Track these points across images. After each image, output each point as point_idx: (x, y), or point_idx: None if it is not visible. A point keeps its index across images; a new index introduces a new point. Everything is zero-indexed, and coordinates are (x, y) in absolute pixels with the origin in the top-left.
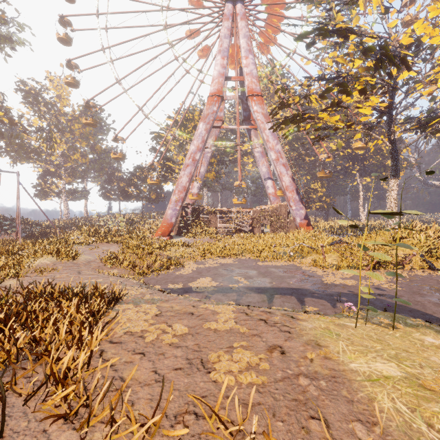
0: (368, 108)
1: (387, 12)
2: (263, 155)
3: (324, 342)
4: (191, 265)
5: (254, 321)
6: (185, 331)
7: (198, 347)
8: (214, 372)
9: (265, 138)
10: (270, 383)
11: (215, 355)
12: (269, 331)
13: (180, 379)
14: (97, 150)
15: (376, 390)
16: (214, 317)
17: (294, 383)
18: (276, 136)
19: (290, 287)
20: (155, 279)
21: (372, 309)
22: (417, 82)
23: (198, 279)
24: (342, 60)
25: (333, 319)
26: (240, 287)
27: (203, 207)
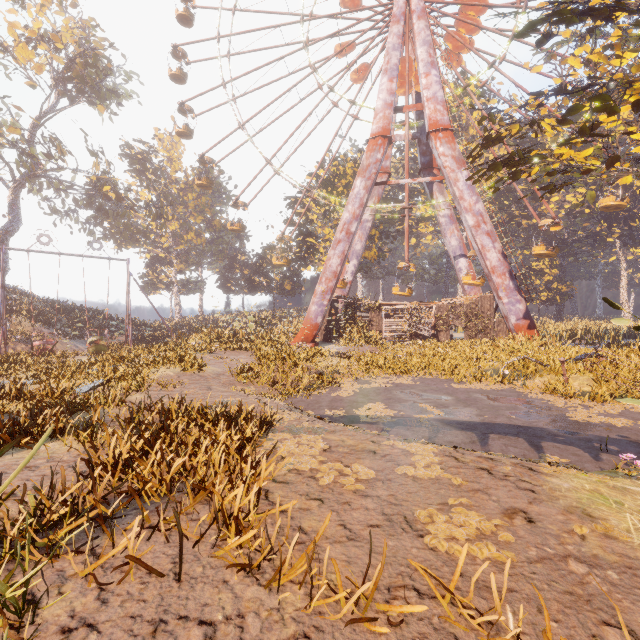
0: None
1: None
2: (453, 220)
3: (598, 511)
4: (351, 385)
5: (470, 470)
6: (371, 476)
7: (395, 499)
8: (429, 537)
9: (456, 194)
10: (521, 563)
11: (424, 513)
12: (499, 486)
13: (381, 540)
14: (215, 226)
15: None
16: (407, 460)
17: (562, 569)
18: (476, 190)
19: (513, 424)
20: (304, 402)
21: None
22: None
23: (365, 404)
24: (599, 56)
25: (601, 478)
26: (432, 419)
27: (360, 301)
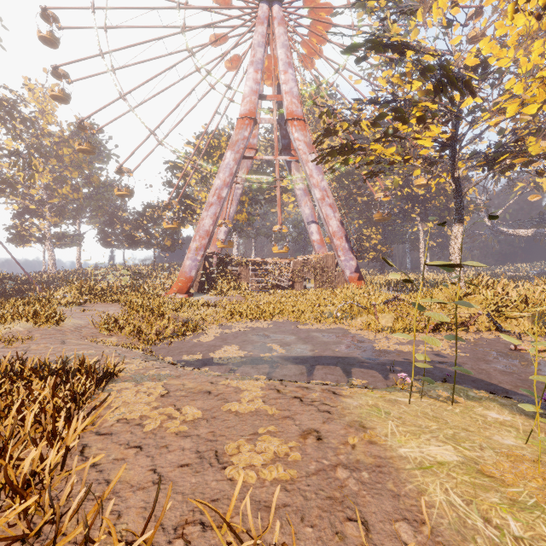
0: (428, 139)
1: (450, 26)
2: (306, 193)
3: (371, 422)
4: (214, 330)
5: (286, 399)
6: (197, 416)
7: (213, 436)
8: (230, 468)
9: (307, 172)
10: (301, 478)
11: (234, 445)
12: (305, 411)
13: (186, 479)
14: (93, 182)
15: (427, 480)
16: (236, 397)
17: (330, 477)
18: (322, 170)
19: (335, 356)
20: (165, 349)
21: (429, 380)
22: (484, 111)
23: (221, 348)
24: (398, 80)
25: (383, 394)
26: (274, 356)
27: (231, 257)
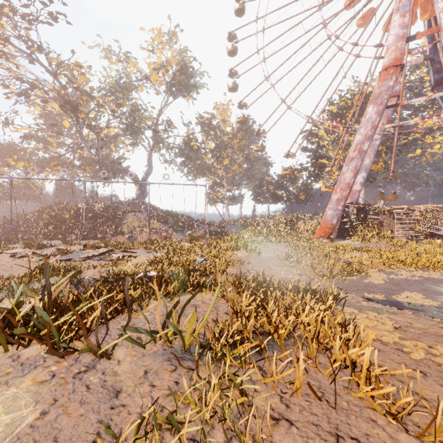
0: None
1: None
2: None
3: None
4: (377, 274)
5: None
6: None
7: None
8: None
9: None
10: None
11: None
12: None
13: None
14: (250, 159)
15: None
16: None
17: None
18: None
19: None
20: (341, 284)
21: None
22: None
23: (401, 292)
24: None
25: None
26: None
27: (371, 205)
